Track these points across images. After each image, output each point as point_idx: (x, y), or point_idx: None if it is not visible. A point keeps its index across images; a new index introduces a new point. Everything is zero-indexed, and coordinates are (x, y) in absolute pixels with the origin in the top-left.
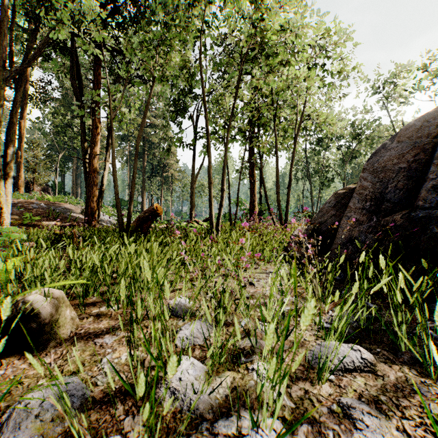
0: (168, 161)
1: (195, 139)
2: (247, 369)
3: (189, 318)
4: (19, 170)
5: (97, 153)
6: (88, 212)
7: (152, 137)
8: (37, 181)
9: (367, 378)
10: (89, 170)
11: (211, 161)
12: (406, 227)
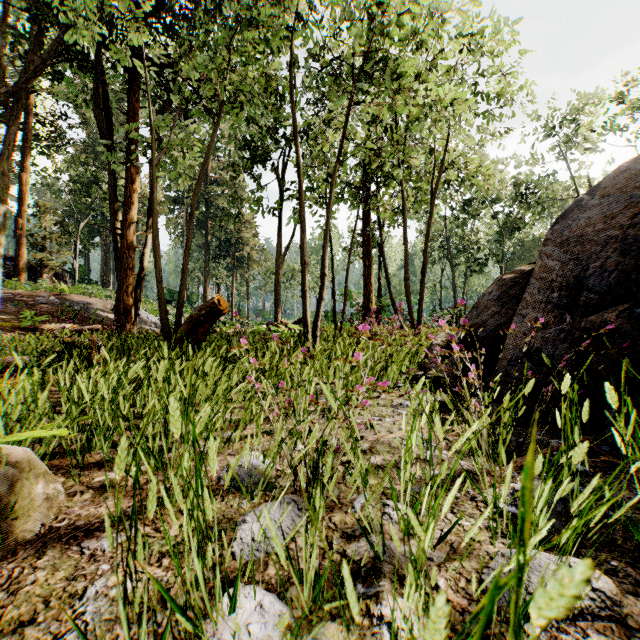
0: (242, 235)
1: (282, 201)
2: (369, 614)
3: (262, 494)
4: (20, 247)
5: (134, 220)
6: (120, 309)
7: (219, 200)
8: (47, 264)
9: (610, 636)
10: (121, 246)
11: (304, 229)
12: (627, 332)
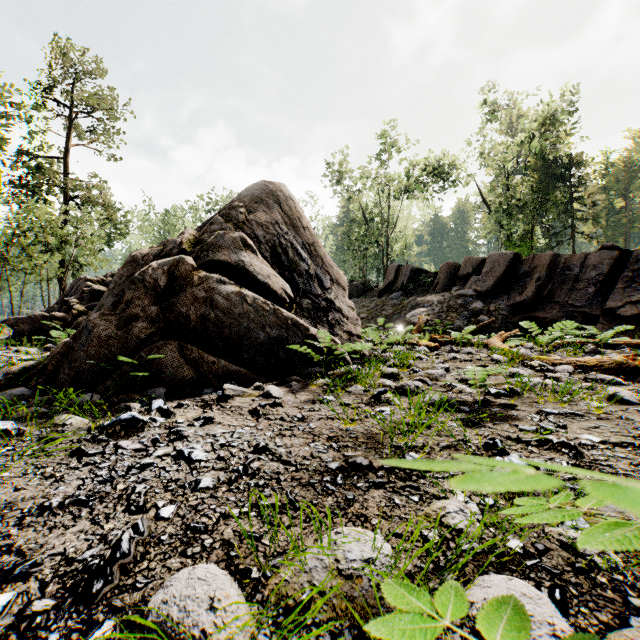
0: None
1: None
2: None
3: None
4: None
5: None
6: None
7: None
8: None
9: None
10: None
11: None
12: None
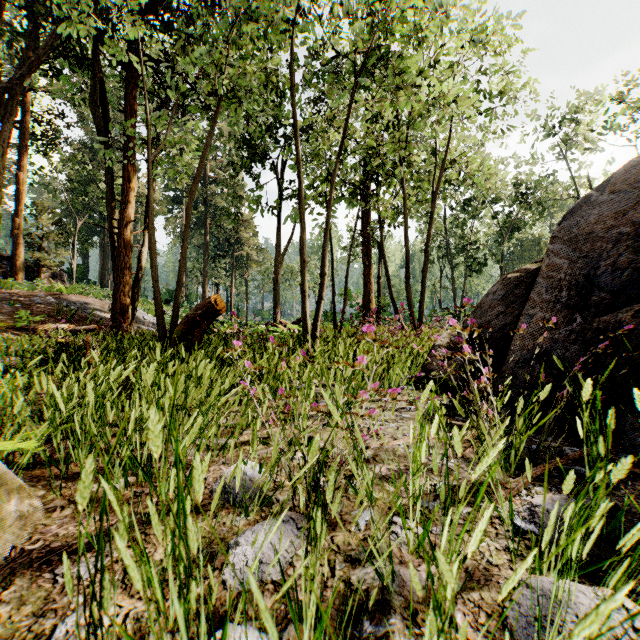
0: (241, 235)
1: (281, 200)
2: None
3: (257, 509)
4: (17, 247)
5: (131, 219)
6: (117, 309)
7: (218, 199)
8: (44, 263)
9: None
10: (118, 245)
11: (304, 227)
12: None
